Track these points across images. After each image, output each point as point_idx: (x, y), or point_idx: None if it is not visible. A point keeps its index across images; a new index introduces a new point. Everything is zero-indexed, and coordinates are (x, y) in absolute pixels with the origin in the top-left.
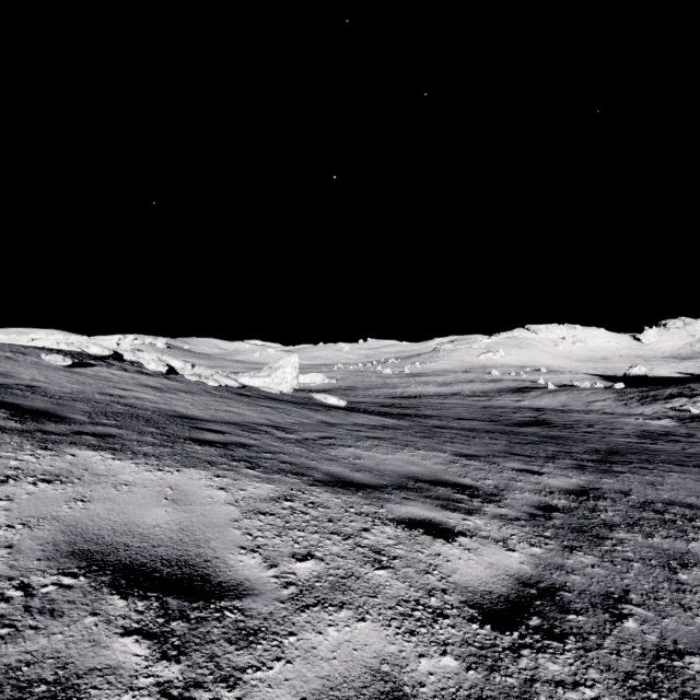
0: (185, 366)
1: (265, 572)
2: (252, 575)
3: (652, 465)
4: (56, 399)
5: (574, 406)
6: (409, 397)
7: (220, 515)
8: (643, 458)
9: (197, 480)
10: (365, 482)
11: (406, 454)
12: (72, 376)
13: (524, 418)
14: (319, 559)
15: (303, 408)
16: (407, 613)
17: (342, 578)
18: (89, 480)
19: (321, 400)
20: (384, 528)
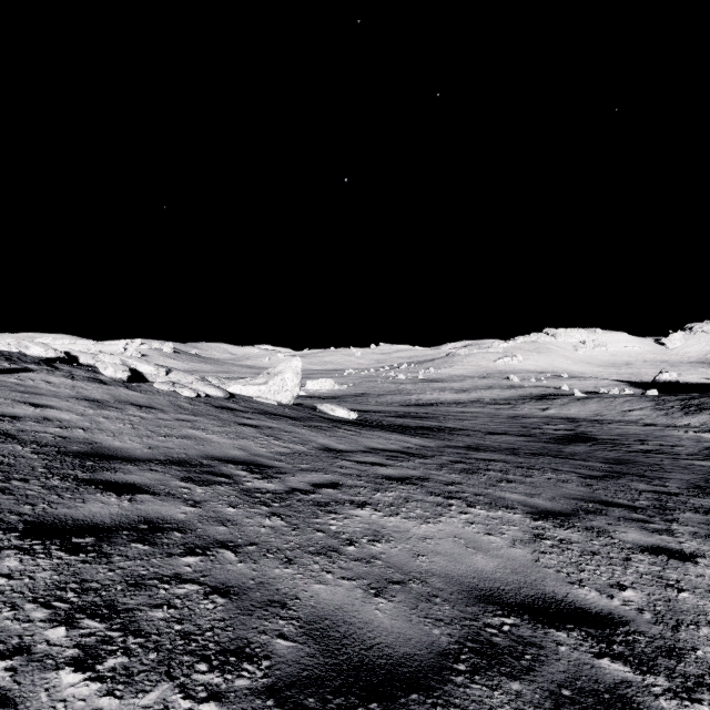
0: (157, 372)
1: None
2: None
3: None
4: None
5: (608, 415)
6: (425, 405)
7: None
8: None
9: None
10: (402, 654)
11: (456, 519)
12: None
13: (560, 431)
14: None
15: (302, 426)
16: None
17: None
18: None
19: (327, 412)
20: None
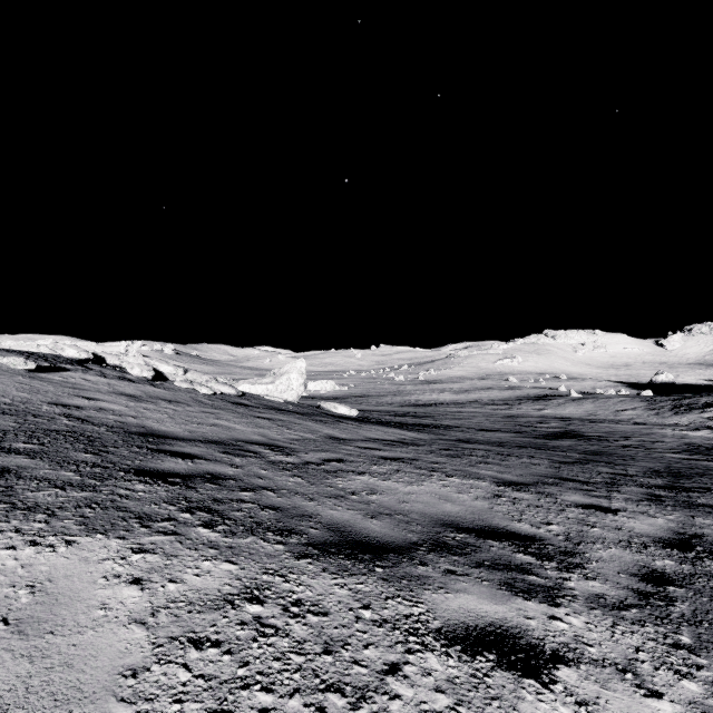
0: (176, 372)
1: None
2: None
3: None
4: None
5: (602, 415)
6: (424, 405)
7: (103, 660)
8: None
9: (95, 564)
10: (386, 540)
11: (435, 484)
12: (29, 382)
13: (551, 429)
14: None
15: (308, 419)
16: None
17: None
18: None
19: (330, 410)
20: (426, 660)
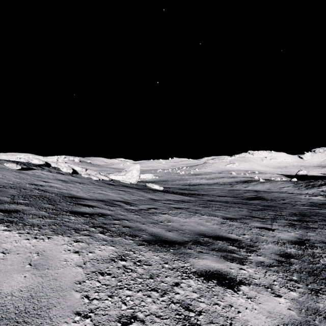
0: (82, 170)
1: None
2: None
3: None
4: None
5: (273, 189)
6: (193, 185)
7: (68, 278)
8: (321, 218)
9: (60, 245)
10: (175, 240)
11: (196, 218)
12: (19, 175)
13: (250, 195)
14: (141, 321)
15: (141, 191)
16: None
17: None
18: None
19: (150, 187)
20: (189, 282)
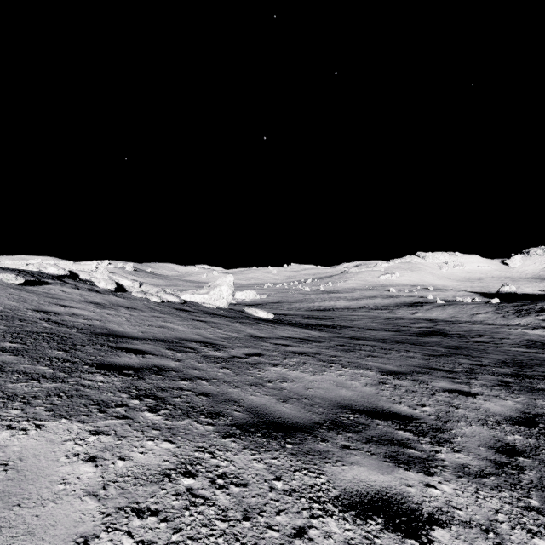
0: (133, 285)
1: None
2: None
3: None
4: None
5: (461, 317)
6: (324, 310)
7: (60, 529)
8: None
9: (59, 444)
10: (295, 421)
11: (333, 373)
12: (18, 294)
13: (422, 328)
14: None
15: (235, 322)
16: None
17: None
18: None
19: (252, 314)
20: (327, 524)
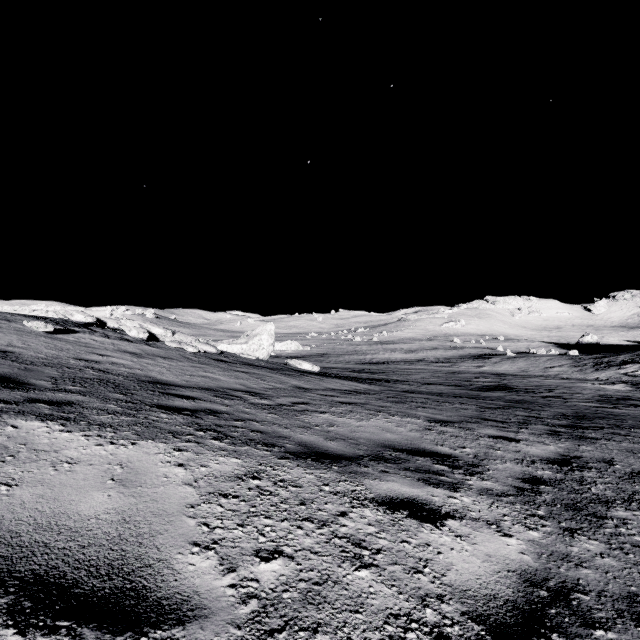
0: (166, 333)
1: (220, 580)
2: (202, 586)
3: (623, 430)
4: (25, 364)
5: (532, 371)
6: (378, 363)
7: (173, 500)
8: (612, 423)
9: (153, 455)
10: (340, 453)
11: (380, 420)
12: (52, 342)
13: (487, 383)
14: (289, 557)
15: (278, 373)
16: (398, 635)
17: (316, 583)
18: (24, 457)
19: (295, 366)
20: (363, 511)
